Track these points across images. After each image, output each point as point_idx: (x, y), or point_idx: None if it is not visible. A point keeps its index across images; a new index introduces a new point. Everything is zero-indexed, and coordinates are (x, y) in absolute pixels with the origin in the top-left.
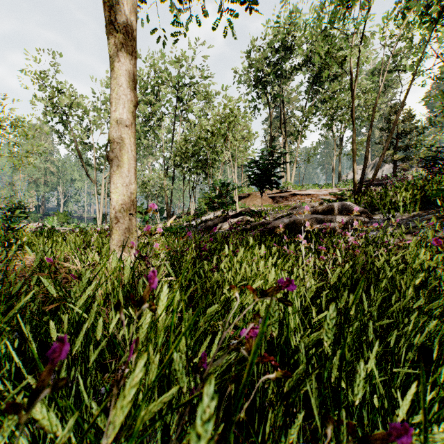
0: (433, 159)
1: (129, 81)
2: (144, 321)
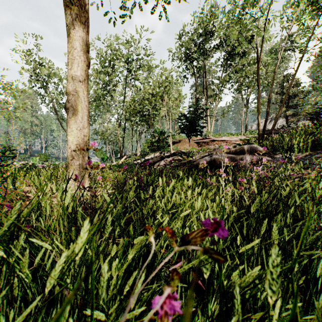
0: (316, 114)
1: (82, 45)
2: (58, 262)
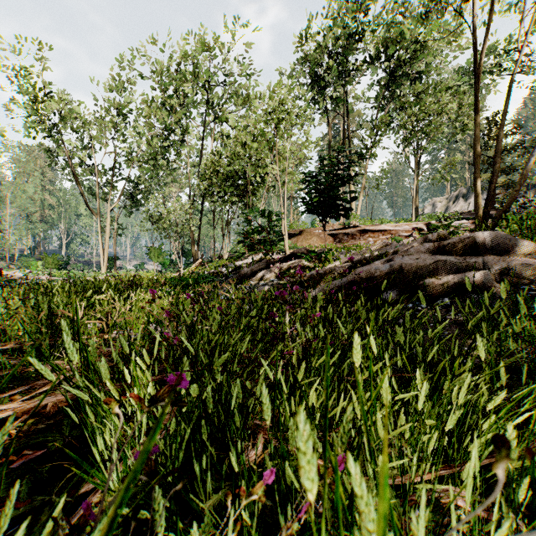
0: None
1: None
2: None
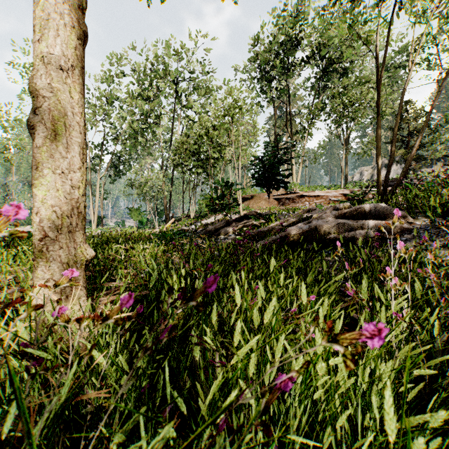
0: None
1: None
2: None
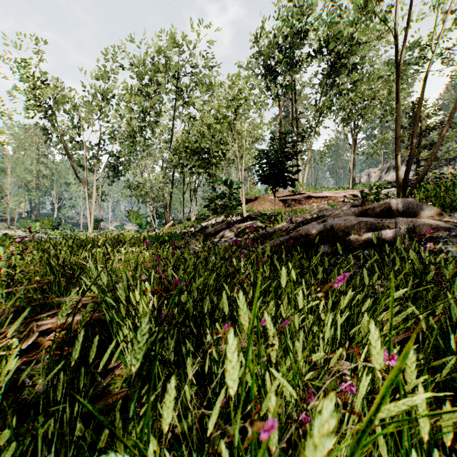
0: None
1: None
2: None
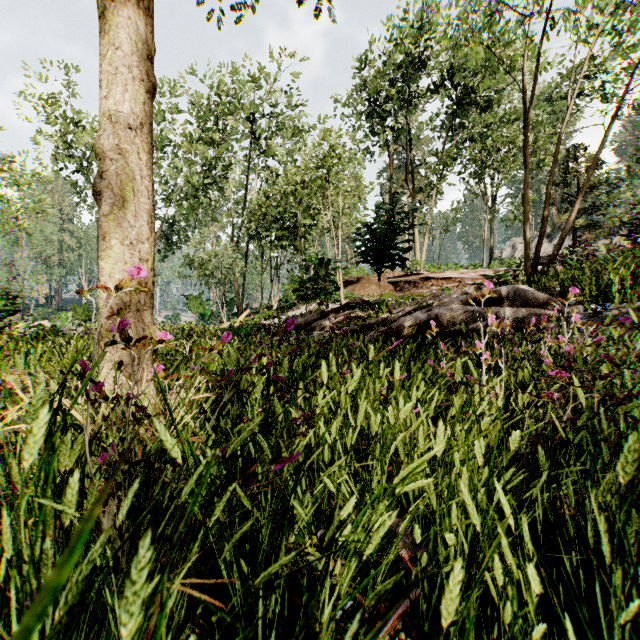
0: None
1: (136, 41)
2: None
